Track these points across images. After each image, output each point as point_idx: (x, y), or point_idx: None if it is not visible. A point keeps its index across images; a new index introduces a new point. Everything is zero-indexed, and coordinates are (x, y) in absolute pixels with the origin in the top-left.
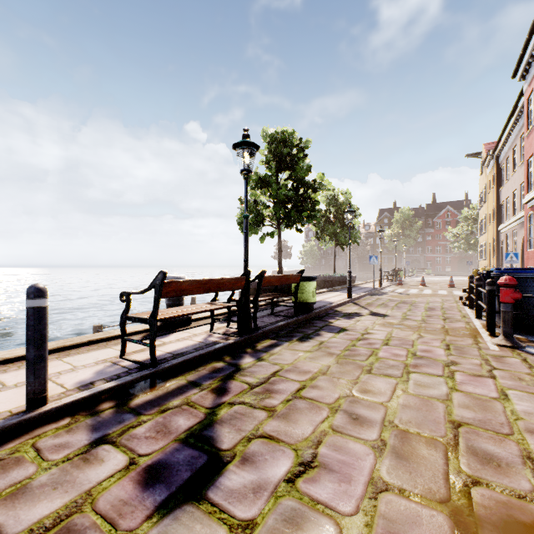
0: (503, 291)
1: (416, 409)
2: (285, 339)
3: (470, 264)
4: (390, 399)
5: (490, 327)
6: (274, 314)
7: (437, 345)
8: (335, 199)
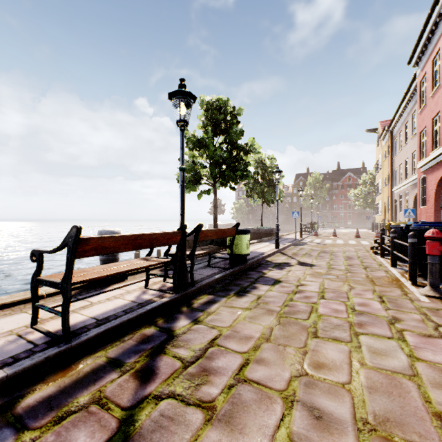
0: (430, 244)
1: (386, 394)
2: (222, 293)
3: (369, 218)
4: (351, 377)
5: (412, 277)
6: (211, 266)
7: (370, 296)
8: (262, 163)
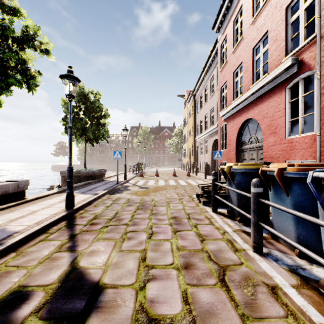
0: None
1: None
2: None
3: (179, 160)
4: None
5: None
6: None
7: None
8: (85, 97)
